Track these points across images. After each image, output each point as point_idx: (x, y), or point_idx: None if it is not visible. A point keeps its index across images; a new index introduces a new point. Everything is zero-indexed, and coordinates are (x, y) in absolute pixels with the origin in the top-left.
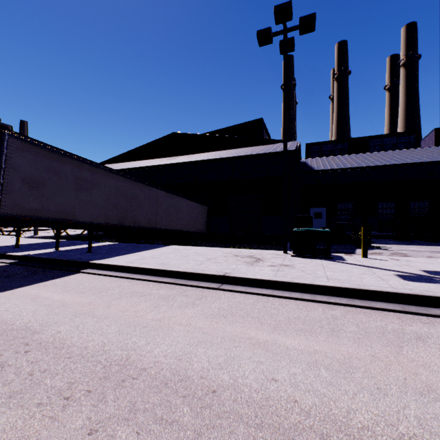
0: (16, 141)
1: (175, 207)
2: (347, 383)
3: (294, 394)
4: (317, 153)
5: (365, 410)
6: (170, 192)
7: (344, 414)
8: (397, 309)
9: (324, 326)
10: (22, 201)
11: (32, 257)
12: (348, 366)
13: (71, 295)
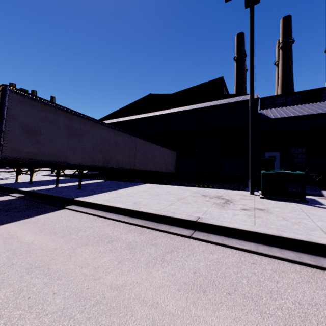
0: (16, 95)
1: (150, 152)
2: None
3: None
4: (271, 105)
5: None
6: (146, 140)
7: None
8: None
9: None
10: (21, 146)
11: (34, 192)
12: None
13: (42, 237)
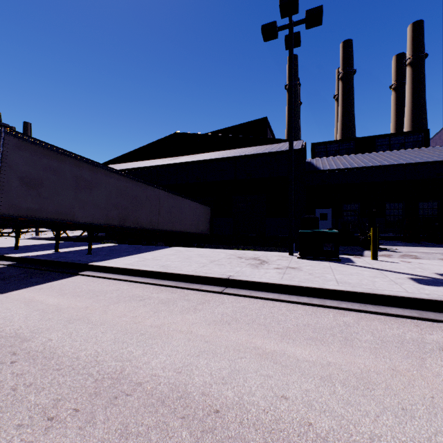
0: (13, 139)
1: (178, 208)
2: (367, 402)
3: (308, 416)
4: (323, 153)
5: (391, 437)
6: (172, 193)
7: (367, 442)
8: (414, 315)
9: (337, 335)
10: (19, 201)
11: (30, 259)
12: (366, 382)
13: (67, 299)
